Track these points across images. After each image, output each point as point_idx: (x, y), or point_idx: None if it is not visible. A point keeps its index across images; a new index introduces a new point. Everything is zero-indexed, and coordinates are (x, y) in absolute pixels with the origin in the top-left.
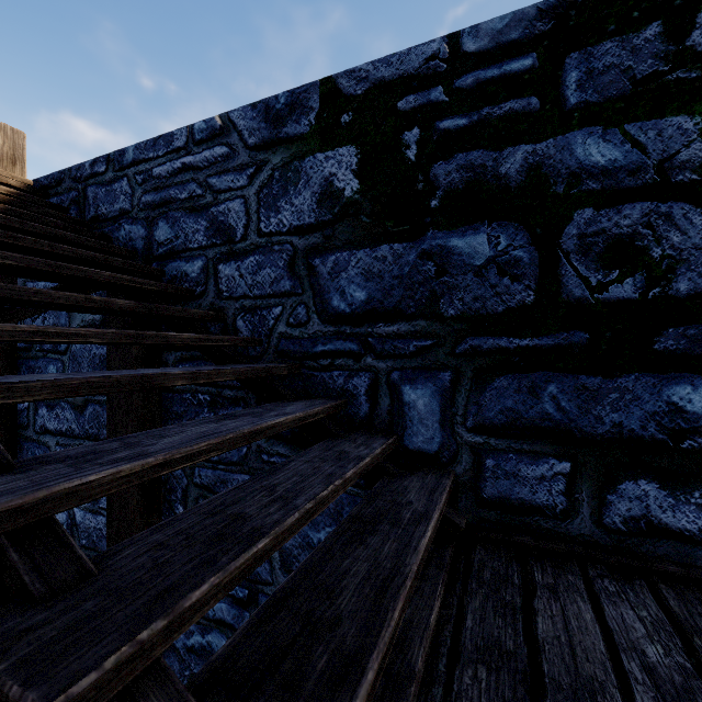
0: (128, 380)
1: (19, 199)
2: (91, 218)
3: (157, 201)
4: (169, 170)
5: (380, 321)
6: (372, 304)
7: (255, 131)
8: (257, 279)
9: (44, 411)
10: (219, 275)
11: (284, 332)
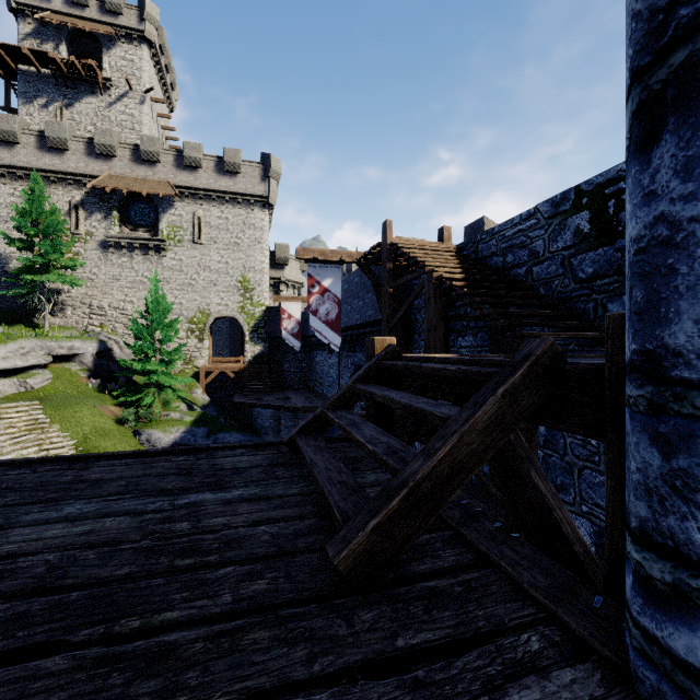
0: (507, 300)
1: (457, 256)
2: (480, 258)
3: (507, 246)
4: (512, 233)
5: (598, 280)
6: (595, 273)
7: (547, 211)
8: (548, 271)
9: (460, 339)
10: (533, 272)
11: (559, 291)
